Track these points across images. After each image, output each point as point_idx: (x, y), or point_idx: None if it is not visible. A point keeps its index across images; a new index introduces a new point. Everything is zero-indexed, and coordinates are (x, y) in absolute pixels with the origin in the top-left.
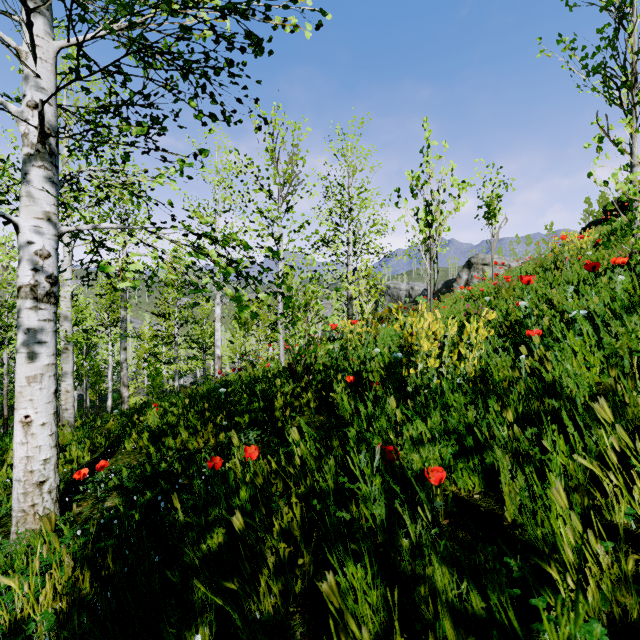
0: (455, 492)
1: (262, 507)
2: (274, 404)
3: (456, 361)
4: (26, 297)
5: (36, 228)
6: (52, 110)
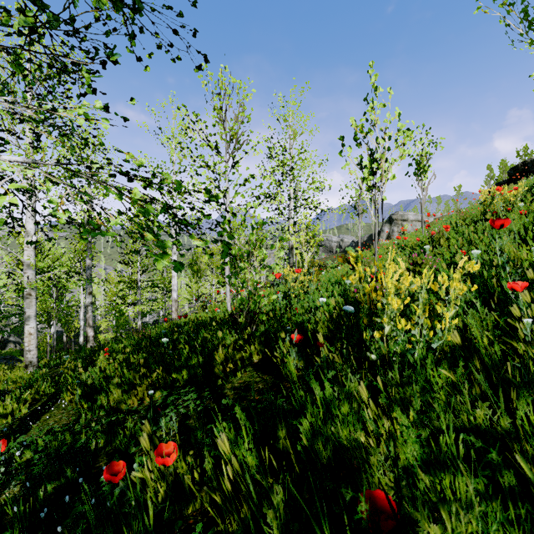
0: None
1: None
2: (214, 360)
3: (427, 321)
4: None
5: None
6: None
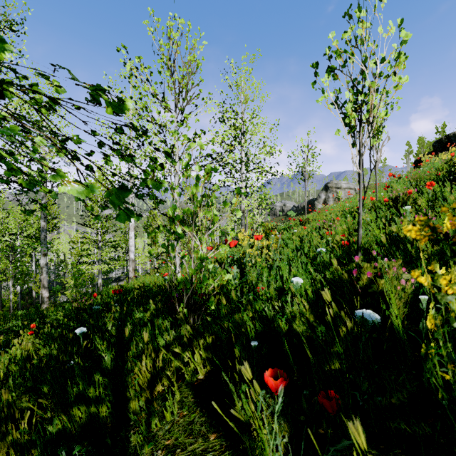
0: None
1: None
2: (128, 391)
3: None
4: None
5: None
6: None
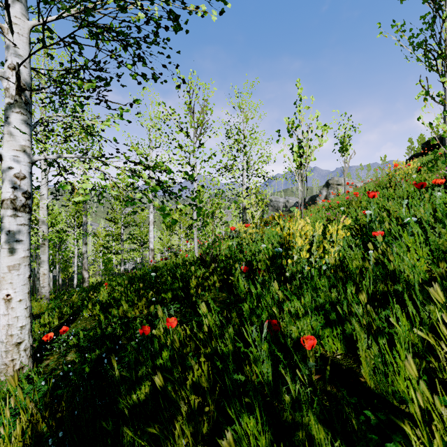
0: (323, 353)
1: (178, 366)
2: (190, 284)
3: (321, 254)
4: (7, 208)
5: (15, 157)
6: (27, 71)
